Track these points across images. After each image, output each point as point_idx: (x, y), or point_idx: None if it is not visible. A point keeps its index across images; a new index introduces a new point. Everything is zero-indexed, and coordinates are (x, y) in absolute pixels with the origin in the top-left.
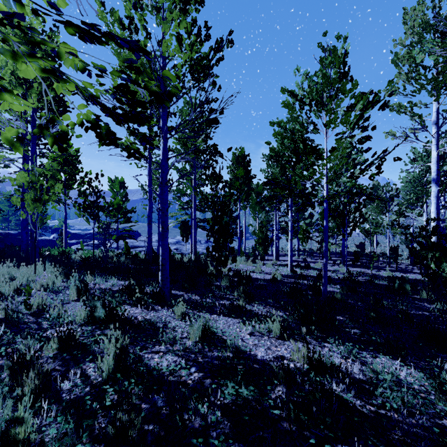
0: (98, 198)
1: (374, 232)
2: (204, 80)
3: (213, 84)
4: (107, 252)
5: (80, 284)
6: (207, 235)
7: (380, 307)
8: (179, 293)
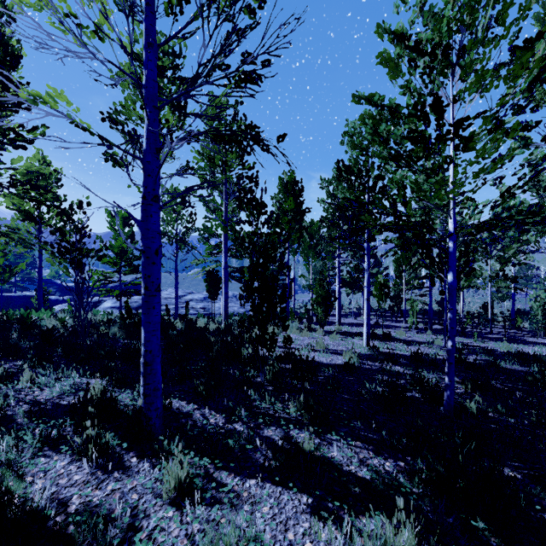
0: (81, 237)
1: (464, 285)
2: None
3: (249, 12)
4: (84, 321)
5: None
6: (241, 297)
7: None
8: (187, 409)
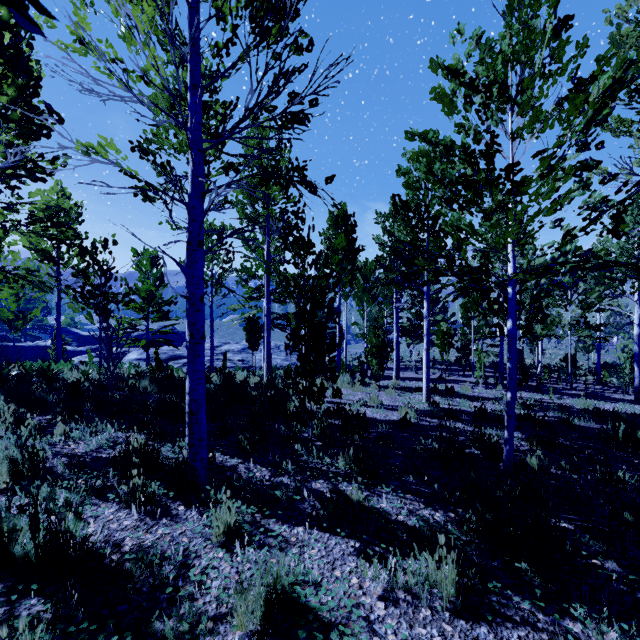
0: (107, 279)
1: (542, 334)
2: (277, 3)
3: (297, 48)
4: (113, 373)
5: (20, 453)
6: (287, 346)
7: (617, 486)
8: (231, 463)
